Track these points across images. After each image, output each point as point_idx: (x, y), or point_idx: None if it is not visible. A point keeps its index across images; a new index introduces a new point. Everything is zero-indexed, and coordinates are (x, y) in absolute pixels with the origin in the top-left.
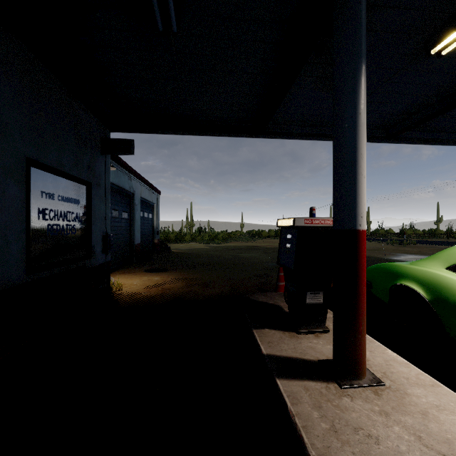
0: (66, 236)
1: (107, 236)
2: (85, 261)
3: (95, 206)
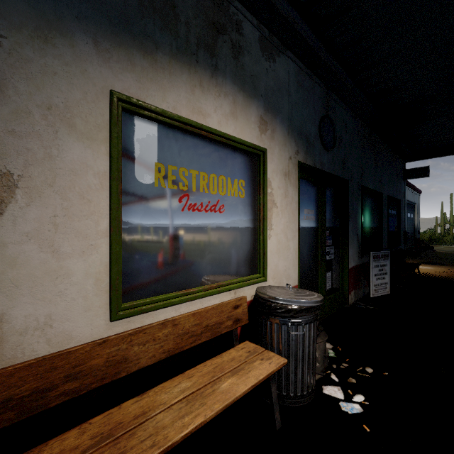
0: (392, 232)
1: (406, 233)
2: (398, 247)
3: (401, 213)
